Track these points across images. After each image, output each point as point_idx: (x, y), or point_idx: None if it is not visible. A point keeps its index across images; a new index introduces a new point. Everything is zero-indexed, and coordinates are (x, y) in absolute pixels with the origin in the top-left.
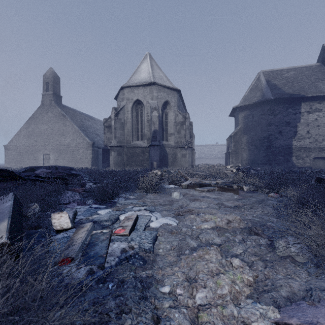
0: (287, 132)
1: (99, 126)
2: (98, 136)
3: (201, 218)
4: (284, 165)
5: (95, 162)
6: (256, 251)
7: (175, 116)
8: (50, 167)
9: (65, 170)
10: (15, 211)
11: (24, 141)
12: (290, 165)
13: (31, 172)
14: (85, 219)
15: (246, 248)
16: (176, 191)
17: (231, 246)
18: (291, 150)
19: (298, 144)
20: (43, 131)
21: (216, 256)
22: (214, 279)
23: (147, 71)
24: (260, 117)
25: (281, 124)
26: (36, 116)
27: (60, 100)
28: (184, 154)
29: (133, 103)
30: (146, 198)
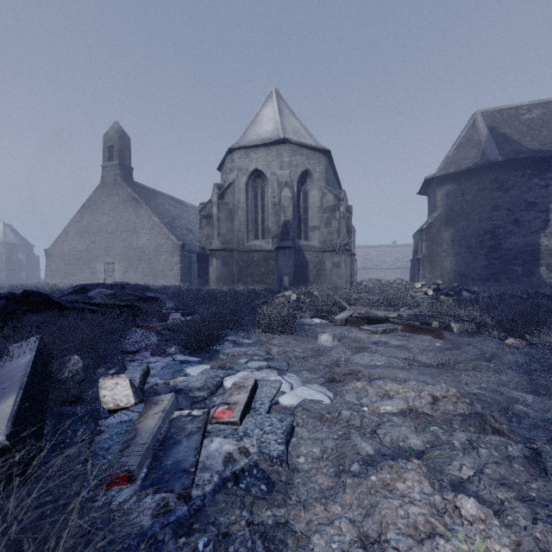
0: (529, 221)
1: (192, 216)
2: (191, 233)
3: (378, 390)
4: (523, 283)
5: (186, 277)
6: (503, 474)
7: (322, 196)
8: (112, 286)
9: (136, 291)
10: (36, 373)
11: (75, 242)
12: (535, 282)
13: (82, 295)
14: (162, 385)
15: (480, 465)
16: (325, 331)
17: (447, 458)
18: (538, 253)
19: (551, 243)
20: (104, 226)
21: (420, 485)
22: (423, 550)
23: (272, 120)
24: (476, 195)
25: (517, 206)
26: (94, 202)
27: (130, 174)
28: (336, 262)
29: (249, 175)
30: (271, 345)
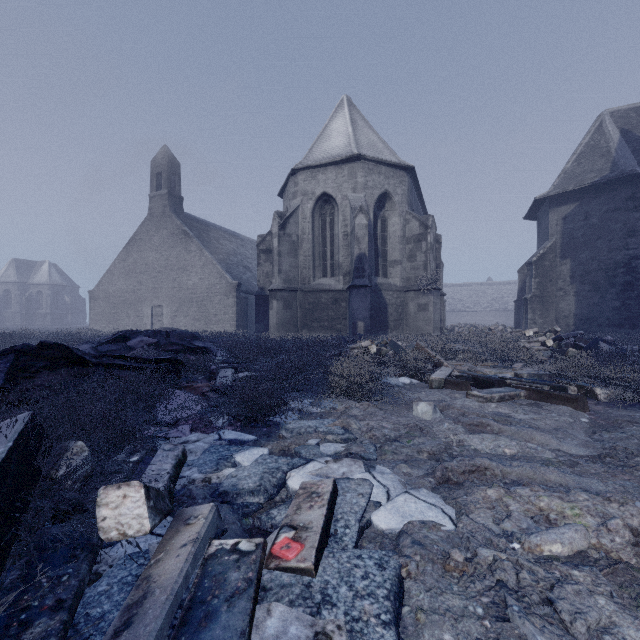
0: None
1: (250, 251)
2: (249, 271)
3: (526, 506)
4: None
5: (243, 322)
6: None
7: (404, 223)
8: (156, 334)
9: (183, 340)
10: (5, 479)
11: (121, 283)
12: None
13: (121, 344)
14: (200, 483)
15: None
16: (419, 396)
17: None
18: None
19: None
20: (151, 264)
21: None
22: None
23: (344, 133)
24: (605, 217)
25: None
26: (140, 237)
27: (180, 204)
28: (422, 304)
29: (316, 201)
30: (350, 417)
